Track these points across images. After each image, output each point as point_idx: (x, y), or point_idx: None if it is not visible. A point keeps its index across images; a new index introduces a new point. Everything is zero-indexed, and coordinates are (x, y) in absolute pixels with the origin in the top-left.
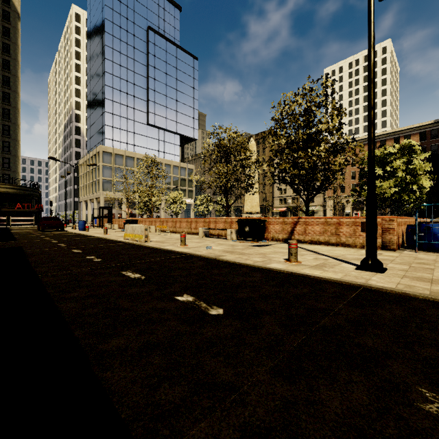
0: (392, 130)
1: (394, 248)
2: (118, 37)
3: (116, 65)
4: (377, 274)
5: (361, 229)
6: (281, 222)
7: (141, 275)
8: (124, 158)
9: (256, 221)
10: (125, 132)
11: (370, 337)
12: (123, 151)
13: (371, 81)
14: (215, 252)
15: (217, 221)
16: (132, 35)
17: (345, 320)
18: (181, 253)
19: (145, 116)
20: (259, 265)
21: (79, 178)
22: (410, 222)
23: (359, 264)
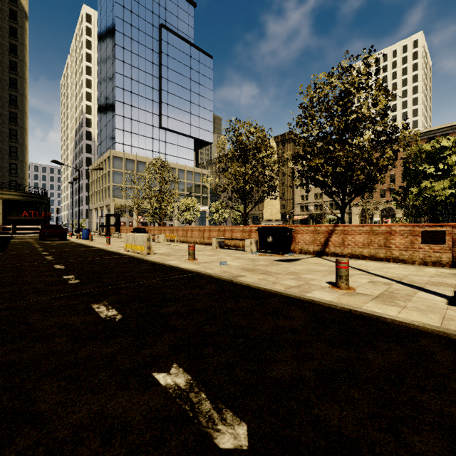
0: (427, 129)
1: None
2: (129, 36)
3: (127, 65)
4: None
5: (421, 240)
6: (312, 231)
7: (118, 312)
8: (135, 163)
9: (282, 229)
10: (136, 135)
11: None
12: (134, 155)
13: None
14: (231, 269)
15: (234, 229)
16: (144, 33)
17: None
18: (187, 271)
19: (157, 119)
20: (295, 295)
21: (90, 184)
22: None
23: (445, 293)
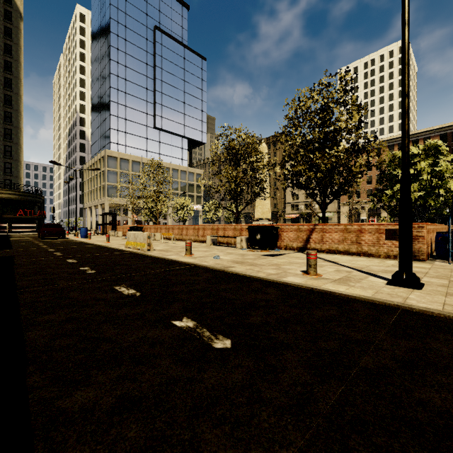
0: (410, 132)
1: (423, 258)
2: (123, 37)
3: (122, 66)
4: (414, 290)
5: (385, 237)
6: (296, 229)
7: (136, 291)
8: (130, 162)
9: (269, 228)
10: (130, 135)
11: (434, 388)
12: (128, 155)
13: (405, 64)
14: (223, 262)
15: (226, 228)
16: (138, 35)
17: (392, 359)
18: (185, 263)
19: (151, 119)
20: (273, 279)
21: (84, 183)
22: (437, 229)
23: (389, 278)
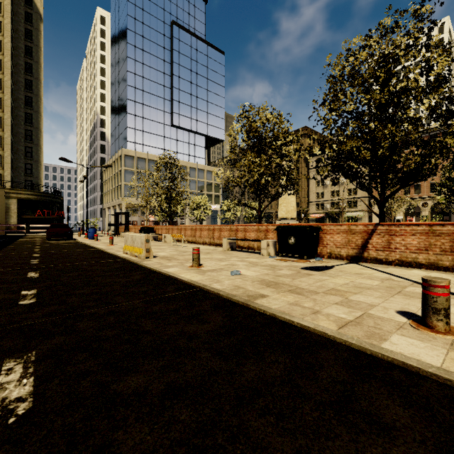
0: None
1: None
2: (140, 34)
3: (139, 64)
4: None
5: None
6: (345, 231)
7: (33, 387)
8: (147, 161)
9: (307, 229)
10: (148, 134)
11: None
12: (145, 154)
13: None
14: (246, 283)
15: (247, 228)
16: (155, 31)
17: None
18: (187, 284)
19: (168, 117)
20: (364, 346)
21: (103, 184)
22: None
23: None
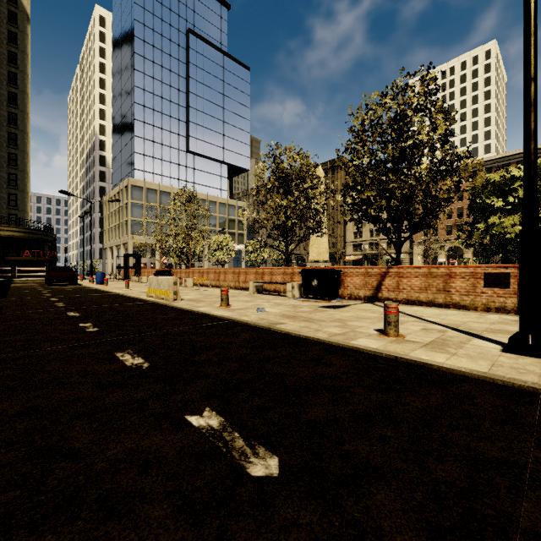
0: (500, 155)
1: None
2: (150, 43)
3: (149, 78)
4: None
5: (484, 283)
6: (363, 273)
7: (145, 360)
8: (158, 193)
9: (328, 271)
10: (159, 161)
11: None
12: (156, 185)
13: (531, 35)
14: (270, 316)
15: (274, 272)
16: (168, 40)
17: None
18: (219, 318)
19: (184, 142)
20: (339, 342)
21: (104, 218)
22: None
23: (502, 340)
